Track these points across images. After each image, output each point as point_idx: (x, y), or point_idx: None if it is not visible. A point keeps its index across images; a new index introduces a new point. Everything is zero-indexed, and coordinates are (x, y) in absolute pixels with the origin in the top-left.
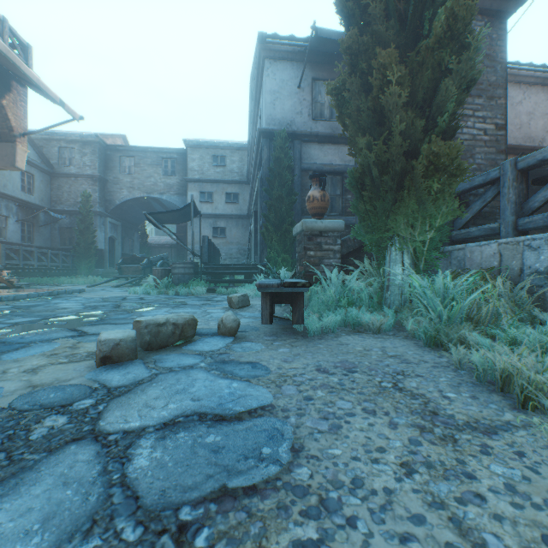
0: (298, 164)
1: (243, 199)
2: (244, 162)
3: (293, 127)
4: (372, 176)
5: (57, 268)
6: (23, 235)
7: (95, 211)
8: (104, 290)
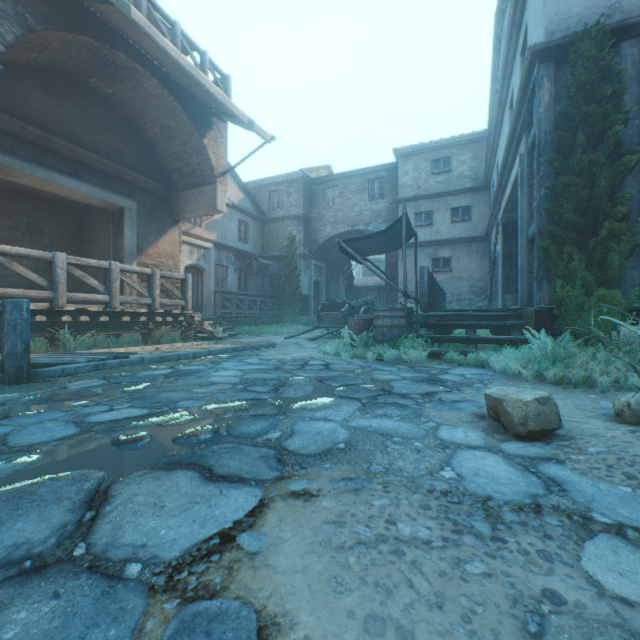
0: (630, 91)
1: (478, 213)
2: (479, 158)
3: (614, 16)
4: None
5: (265, 316)
6: (240, 284)
7: (299, 254)
8: (295, 345)
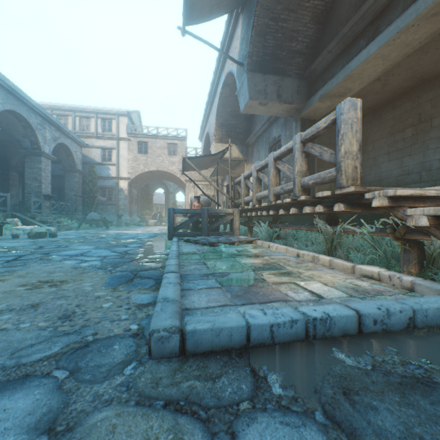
0: None
1: None
2: None
3: None
4: None
5: None
6: None
7: None
8: None
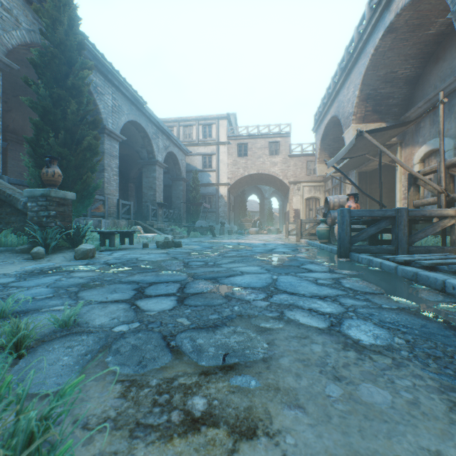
0: None
1: None
2: None
3: None
4: (87, 188)
5: None
6: None
7: None
8: None
